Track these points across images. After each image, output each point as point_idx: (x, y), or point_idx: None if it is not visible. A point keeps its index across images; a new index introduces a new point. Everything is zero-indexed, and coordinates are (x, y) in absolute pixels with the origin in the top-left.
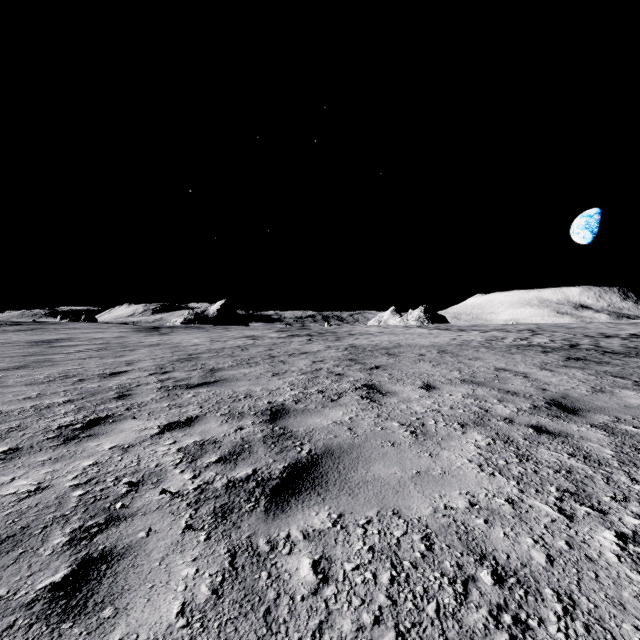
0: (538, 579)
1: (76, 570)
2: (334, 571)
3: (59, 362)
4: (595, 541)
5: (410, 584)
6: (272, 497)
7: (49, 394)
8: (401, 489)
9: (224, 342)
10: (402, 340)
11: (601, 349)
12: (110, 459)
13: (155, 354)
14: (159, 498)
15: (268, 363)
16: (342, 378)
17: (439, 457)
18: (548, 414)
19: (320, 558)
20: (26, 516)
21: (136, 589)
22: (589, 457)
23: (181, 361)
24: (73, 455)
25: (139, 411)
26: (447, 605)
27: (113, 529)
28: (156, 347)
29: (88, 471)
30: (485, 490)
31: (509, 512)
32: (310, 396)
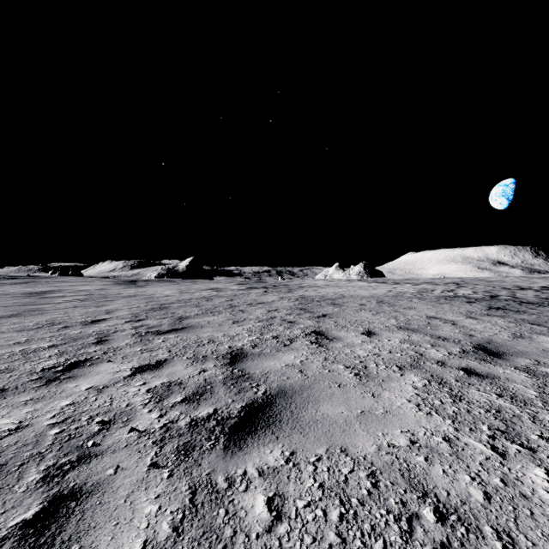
0: (477, 516)
1: (47, 507)
2: (287, 508)
3: (47, 311)
4: (527, 478)
5: (358, 521)
6: (230, 435)
7: (36, 339)
8: (347, 428)
9: (191, 293)
10: (345, 292)
11: (518, 300)
12: (86, 399)
13: (131, 304)
14: (128, 436)
15: (229, 312)
16: (294, 325)
17: (381, 397)
18: (476, 358)
19: (274, 495)
20: (5, 454)
21: (101, 527)
22: (515, 397)
23: (154, 310)
24: (53, 395)
25: (114, 355)
26: (393, 543)
27: (84, 466)
28: (132, 298)
29: (65, 410)
30: (424, 429)
31: (446, 450)
32: (265, 341)
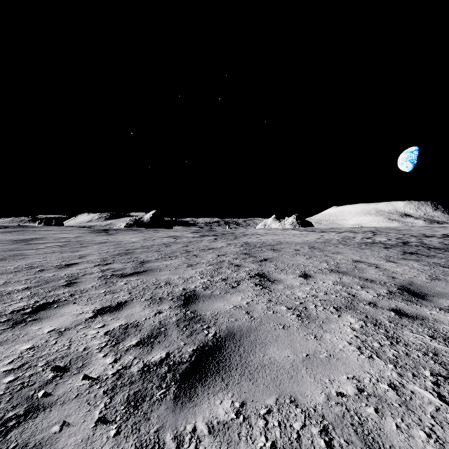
0: None
1: None
2: None
3: (29, 256)
4: None
5: None
6: (181, 383)
7: (13, 282)
8: (295, 373)
9: (153, 240)
10: (282, 239)
11: (426, 245)
12: (46, 343)
13: (102, 249)
14: (80, 385)
15: (184, 256)
16: (240, 268)
17: (323, 340)
18: (402, 299)
19: None
20: None
21: None
22: (447, 339)
23: (120, 255)
24: (15, 339)
25: (80, 297)
26: None
27: (29, 422)
28: (103, 244)
29: (24, 355)
30: (368, 374)
31: (395, 399)
32: (215, 283)
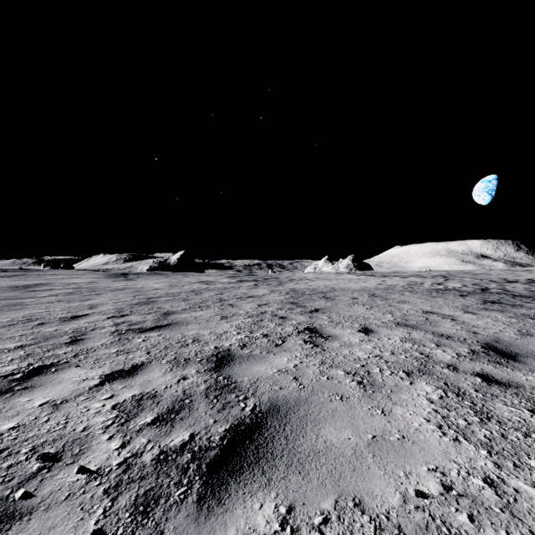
0: None
1: None
2: None
3: (28, 306)
4: None
5: None
6: (208, 477)
7: (4, 339)
8: (358, 463)
9: (181, 287)
10: (336, 285)
11: (510, 293)
12: (35, 420)
13: (118, 298)
14: (73, 480)
15: (218, 306)
16: (285, 321)
17: (393, 415)
18: (489, 360)
19: None
20: None
21: None
22: None
23: (140, 304)
24: None
25: (86, 358)
26: None
27: None
28: (120, 291)
29: (4, 438)
30: (455, 464)
31: (494, 501)
32: (255, 340)
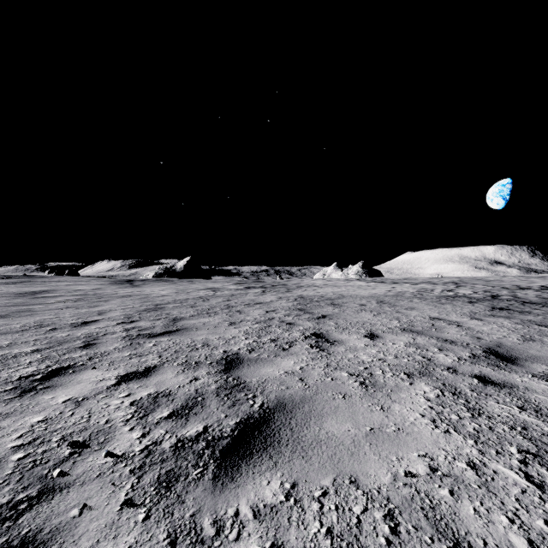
0: None
1: None
2: None
3: (38, 312)
4: None
5: None
6: (221, 461)
7: (20, 343)
8: (356, 450)
9: (188, 293)
10: (344, 291)
11: (520, 300)
12: (61, 414)
13: (126, 304)
14: (102, 462)
15: (226, 313)
16: (292, 327)
17: (391, 411)
18: (488, 363)
19: (272, 546)
20: None
21: None
22: (540, 411)
23: (148, 311)
24: (25, 410)
25: (100, 361)
26: None
27: (44, 505)
28: (128, 298)
29: (35, 429)
30: (443, 451)
31: (474, 480)
32: (263, 345)
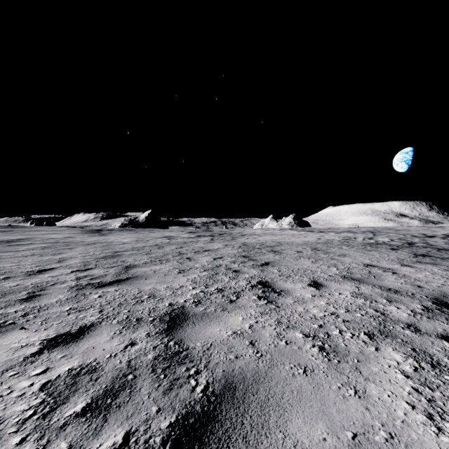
0: None
1: None
2: None
3: (2, 259)
4: None
5: None
6: None
7: None
8: None
9: (146, 241)
10: (281, 239)
11: (434, 246)
12: None
13: (87, 252)
14: None
15: (177, 260)
16: (239, 275)
17: (369, 398)
18: (446, 318)
19: None
20: None
21: None
22: None
23: (105, 258)
24: None
25: (34, 317)
26: None
27: None
28: (92, 245)
29: None
30: None
31: None
32: (210, 296)
